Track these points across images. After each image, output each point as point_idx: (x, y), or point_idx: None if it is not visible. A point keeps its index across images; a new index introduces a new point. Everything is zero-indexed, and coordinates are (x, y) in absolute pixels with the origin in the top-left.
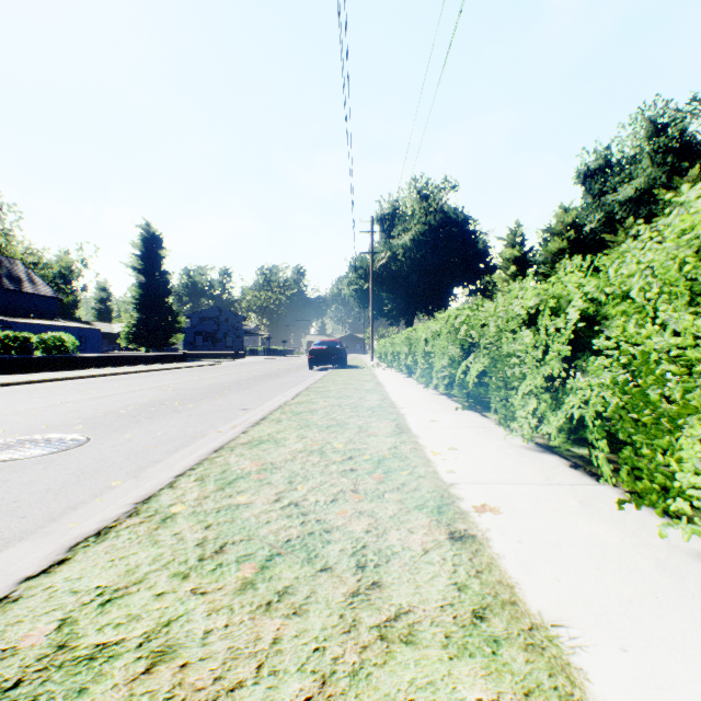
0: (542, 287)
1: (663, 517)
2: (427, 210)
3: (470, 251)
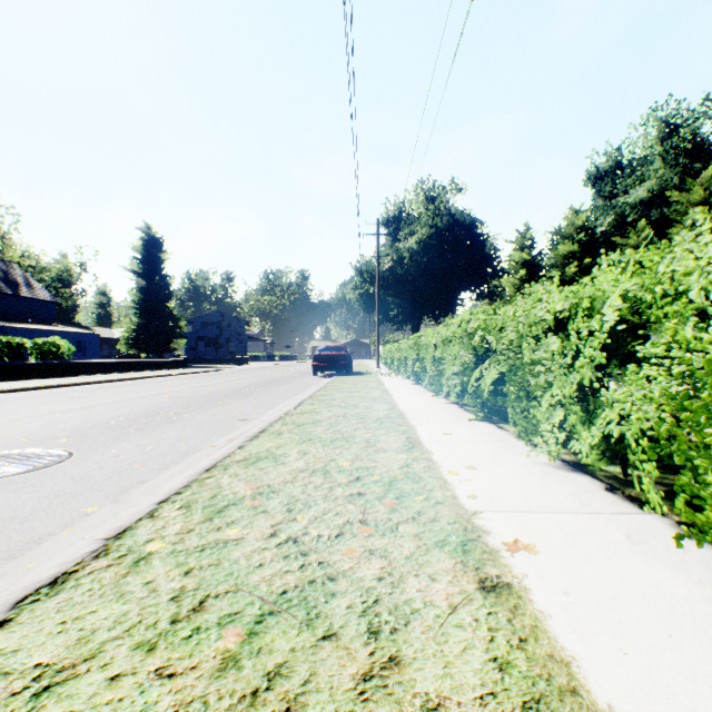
0: (571, 288)
1: None
2: (434, 213)
3: (478, 254)
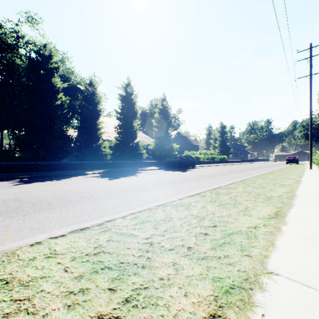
0: None
1: None
2: None
3: None
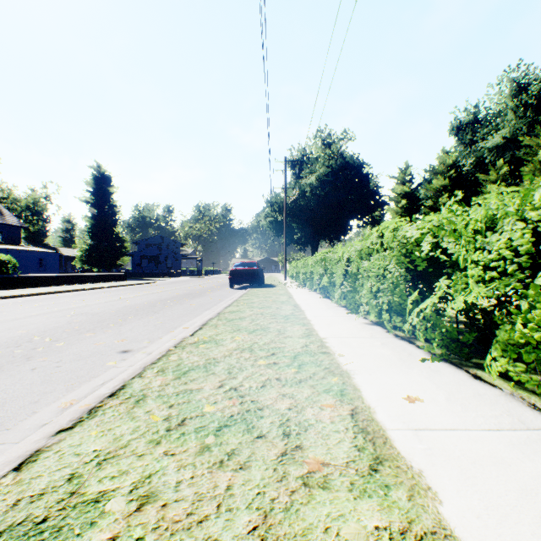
0: None
1: None
2: (330, 156)
3: (364, 190)
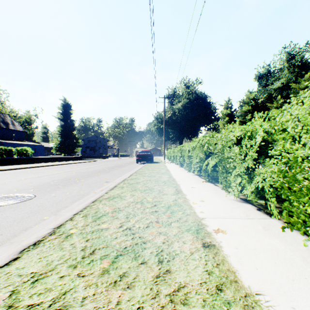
0: (243, 126)
1: (303, 235)
2: (189, 93)
3: (208, 111)
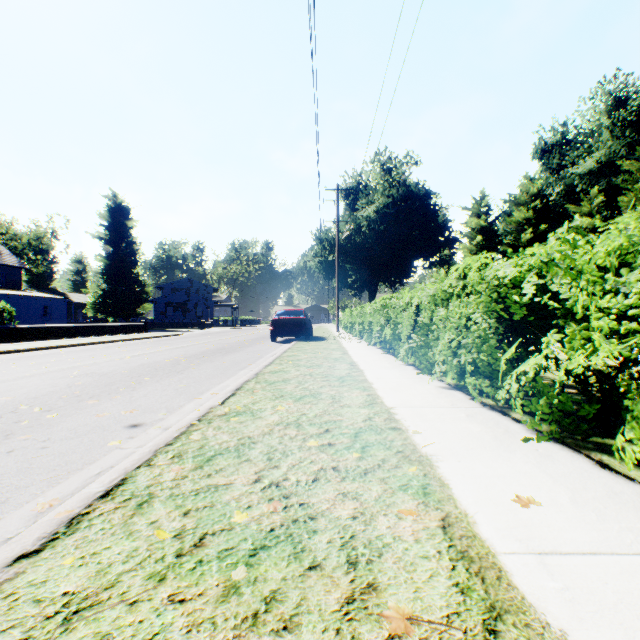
0: None
1: None
2: (390, 184)
3: (431, 224)
